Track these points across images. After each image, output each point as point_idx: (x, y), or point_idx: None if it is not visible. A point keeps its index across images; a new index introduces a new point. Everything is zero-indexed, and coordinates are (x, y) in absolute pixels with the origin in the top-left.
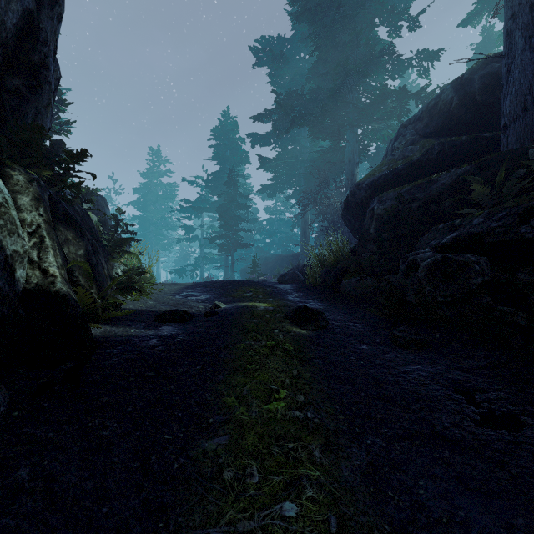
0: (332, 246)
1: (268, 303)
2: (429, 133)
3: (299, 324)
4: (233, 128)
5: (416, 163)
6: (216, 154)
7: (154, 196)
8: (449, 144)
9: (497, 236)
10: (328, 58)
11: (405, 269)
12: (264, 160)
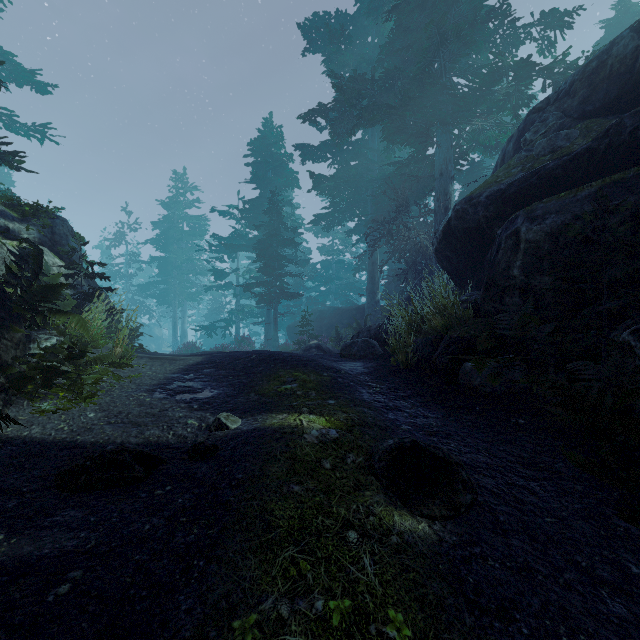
0: (437, 299)
1: (326, 416)
2: (591, 111)
3: (407, 499)
4: (277, 140)
5: (585, 155)
6: (254, 175)
7: (178, 232)
8: None
9: None
10: (411, 25)
11: None
12: (318, 179)
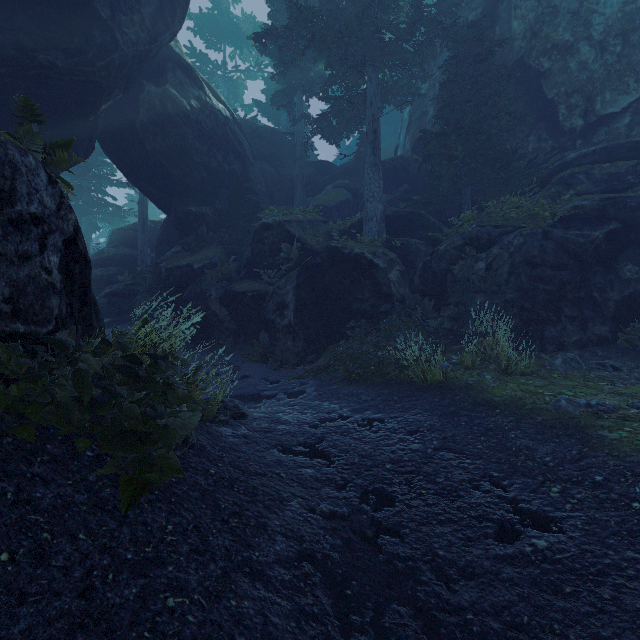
0: None
1: None
2: (122, 243)
3: None
4: None
5: (111, 258)
6: None
7: None
8: (123, 255)
9: (115, 291)
10: None
11: None
12: None
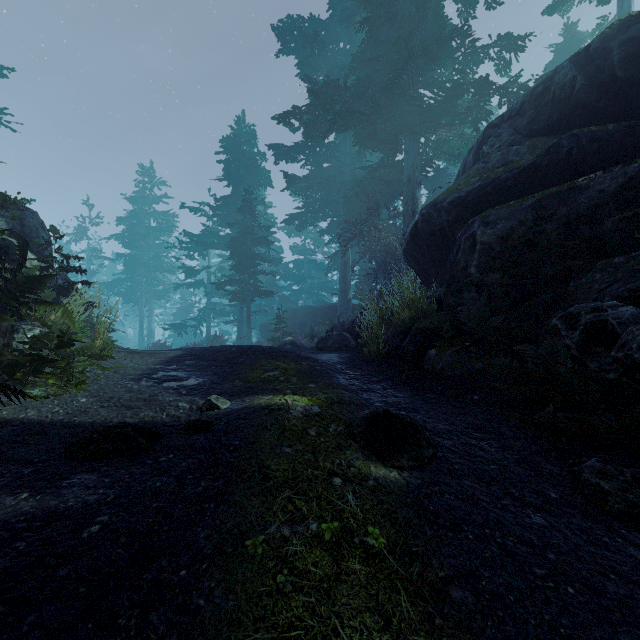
0: (405, 294)
1: (308, 396)
2: (537, 130)
3: (381, 455)
4: (249, 138)
5: (531, 169)
6: (227, 172)
7: (145, 228)
8: (588, 137)
9: None
10: (381, 37)
11: (580, 340)
12: (292, 179)
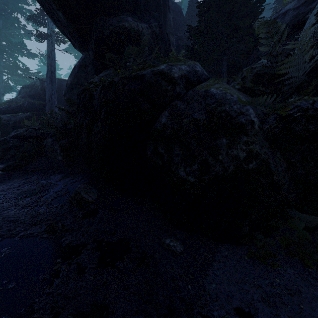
0: None
1: None
2: (30, 95)
3: None
4: None
5: (19, 106)
6: None
7: None
8: (31, 103)
9: (20, 134)
10: None
11: None
12: None
